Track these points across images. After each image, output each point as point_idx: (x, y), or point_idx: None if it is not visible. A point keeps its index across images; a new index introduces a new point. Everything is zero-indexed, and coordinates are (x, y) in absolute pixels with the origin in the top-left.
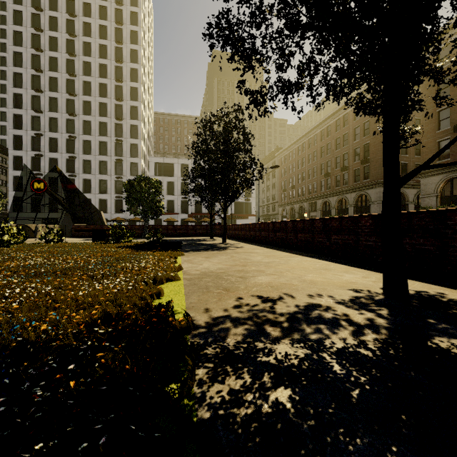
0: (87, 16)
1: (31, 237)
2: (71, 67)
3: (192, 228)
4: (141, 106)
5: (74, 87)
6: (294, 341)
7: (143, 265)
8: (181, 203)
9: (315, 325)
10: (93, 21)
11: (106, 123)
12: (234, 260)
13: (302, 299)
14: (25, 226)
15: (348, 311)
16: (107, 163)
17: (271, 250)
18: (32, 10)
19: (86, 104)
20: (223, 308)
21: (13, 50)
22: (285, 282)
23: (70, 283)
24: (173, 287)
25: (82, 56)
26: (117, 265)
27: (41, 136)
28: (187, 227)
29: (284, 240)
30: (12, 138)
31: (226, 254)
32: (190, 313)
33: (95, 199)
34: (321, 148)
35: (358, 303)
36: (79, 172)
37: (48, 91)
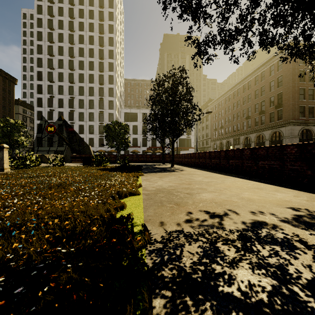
0: (81, 17)
1: (46, 162)
2: (71, 52)
3: (149, 157)
4: (115, 75)
5: (73, 65)
6: (253, 266)
7: (113, 183)
8: (142, 140)
9: (270, 246)
10: (85, 20)
11: (93, 87)
12: (181, 179)
13: (246, 216)
14: (43, 155)
15: (297, 231)
16: (94, 113)
17: (208, 172)
18: (48, 17)
19: (80, 75)
20: (176, 222)
21: (37, 43)
22: (226, 199)
23: (57, 196)
24: (134, 200)
25: (78, 44)
26: (94, 182)
27: (53, 98)
28: (146, 156)
29: (218, 165)
30: (36, 99)
31: (174, 175)
32: (147, 225)
33: (86, 138)
34: (243, 98)
35: (303, 222)
36: (76, 120)
37: (58, 68)
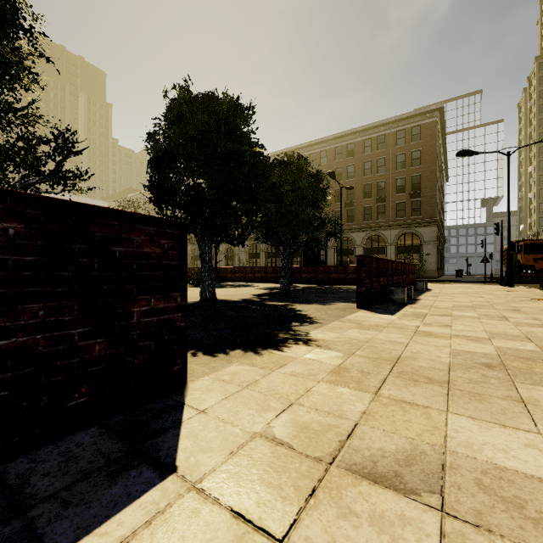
0: None
1: None
2: None
3: None
4: None
5: None
6: None
7: None
8: None
9: None
10: None
11: None
12: None
13: None
14: None
15: None
16: None
17: None
18: None
19: None
20: None
21: None
22: None
23: None
24: None
25: None
26: None
27: None
28: None
29: None
30: None
31: None
32: None
33: None
34: None
35: None
36: None
37: None
